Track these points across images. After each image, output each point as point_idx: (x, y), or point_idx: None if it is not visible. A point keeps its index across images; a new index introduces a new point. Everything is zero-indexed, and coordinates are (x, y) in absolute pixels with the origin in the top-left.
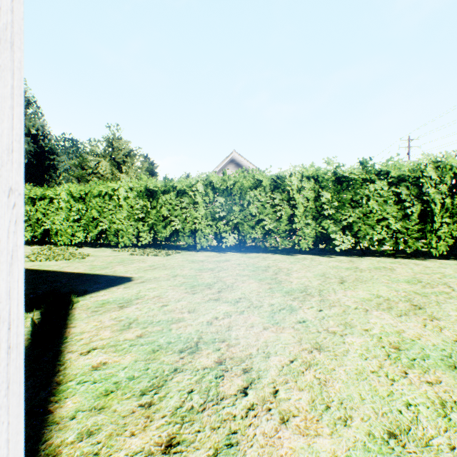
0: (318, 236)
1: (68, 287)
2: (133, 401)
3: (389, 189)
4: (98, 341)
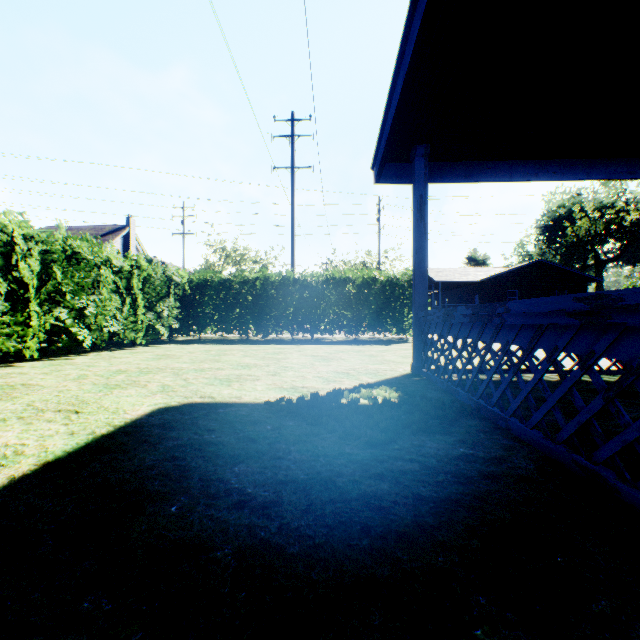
0: (40, 331)
1: (238, 420)
2: (379, 373)
3: (113, 278)
4: (356, 381)
